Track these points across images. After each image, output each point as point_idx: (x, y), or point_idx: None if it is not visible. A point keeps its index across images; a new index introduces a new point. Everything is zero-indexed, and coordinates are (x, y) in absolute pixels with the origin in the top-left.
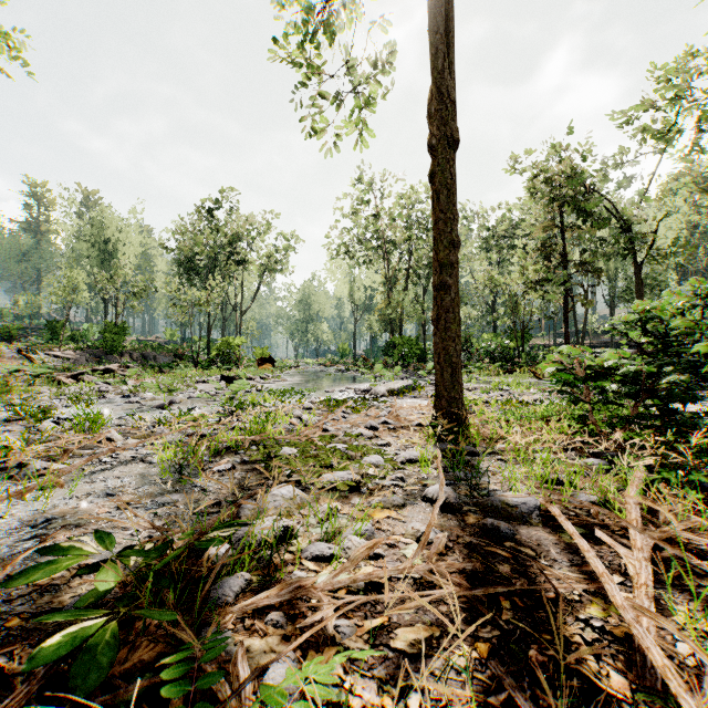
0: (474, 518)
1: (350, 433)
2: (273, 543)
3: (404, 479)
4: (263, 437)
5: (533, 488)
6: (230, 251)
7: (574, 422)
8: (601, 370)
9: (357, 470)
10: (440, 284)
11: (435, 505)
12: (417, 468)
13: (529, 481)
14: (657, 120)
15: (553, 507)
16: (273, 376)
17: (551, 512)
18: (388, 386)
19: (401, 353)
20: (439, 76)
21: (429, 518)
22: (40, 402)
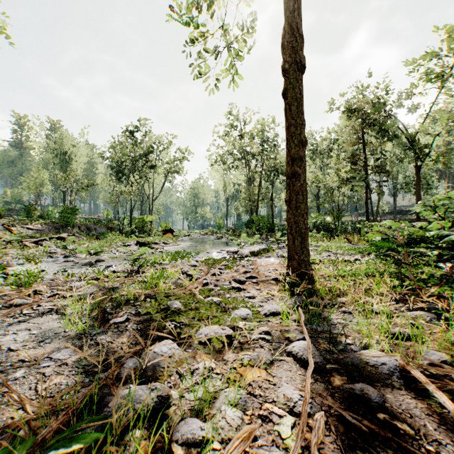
0: (339, 379)
1: (223, 287)
2: (135, 441)
3: (269, 332)
4: (156, 291)
5: (389, 347)
6: (145, 159)
7: (393, 278)
8: (419, 239)
9: (230, 323)
10: (292, 173)
11: (306, 373)
12: (278, 320)
13: (385, 341)
14: (431, 69)
15: (415, 370)
16: (172, 242)
17: (408, 371)
18: (250, 249)
19: (257, 226)
20: (292, 14)
21: (297, 378)
22: (4, 260)
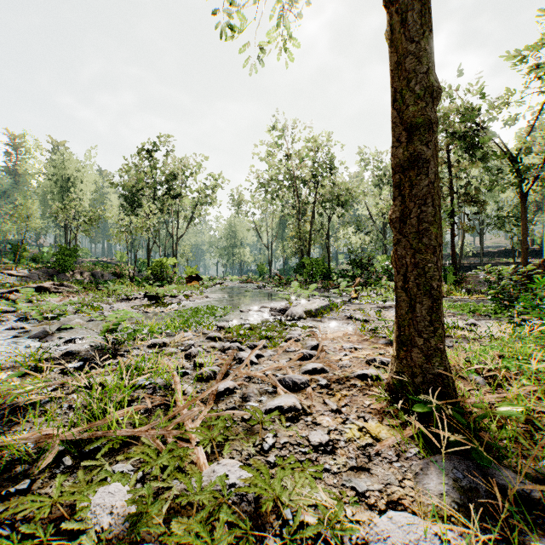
0: None
1: (259, 411)
2: None
3: None
4: (95, 432)
5: None
6: (167, 187)
7: None
8: None
9: None
10: (411, 159)
11: None
12: None
13: None
14: None
15: None
16: (196, 293)
17: None
18: (305, 306)
19: (309, 272)
20: None
21: None
22: None
